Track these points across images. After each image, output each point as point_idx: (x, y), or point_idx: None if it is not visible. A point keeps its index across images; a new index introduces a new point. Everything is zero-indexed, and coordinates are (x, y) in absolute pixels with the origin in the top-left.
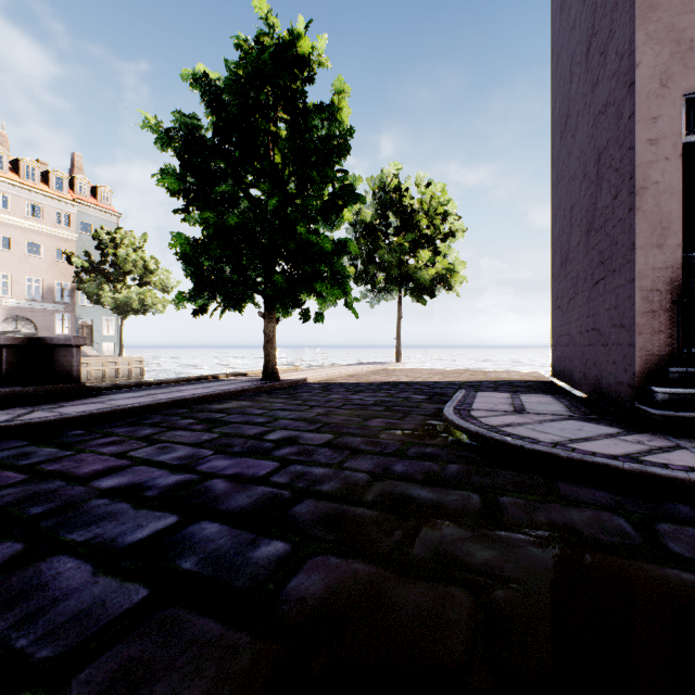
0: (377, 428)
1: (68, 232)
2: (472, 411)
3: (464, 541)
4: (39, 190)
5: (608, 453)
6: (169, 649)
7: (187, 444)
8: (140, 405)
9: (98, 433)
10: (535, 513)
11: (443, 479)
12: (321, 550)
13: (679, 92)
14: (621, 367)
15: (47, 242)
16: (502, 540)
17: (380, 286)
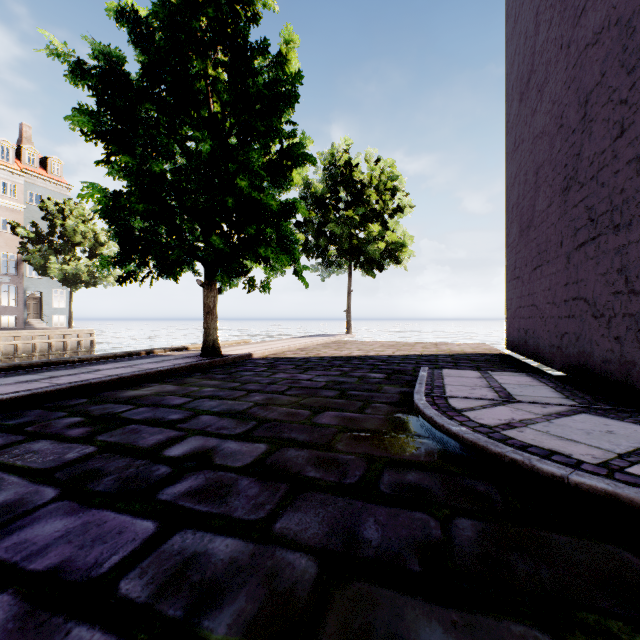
0: (330, 429)
1: (15, 203)
2: (450, 399)
3: None
4: None
5: None
6: None
7: (28, 473)
8: (17, 395)
9: None
10: None
11: (461, 570)
12: None
13: None
14: (633, 343)
15: None
16: None
17: (331, 259)
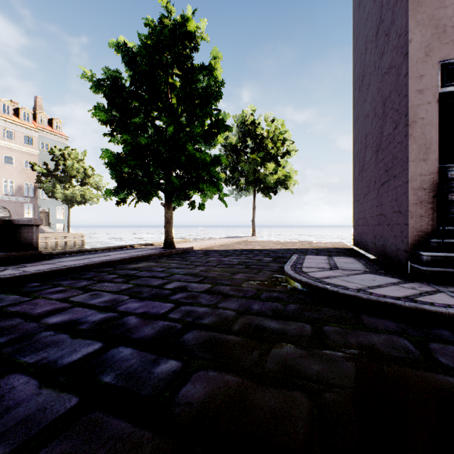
0: (240, 280)
1: (32, 149)
2: (303, 268)
3: (301, 358)
4: (12, 121)
5: (394, 295)
6: (91, 445)
7: (111, 292)
8: (79, 265)
9: (49, 285)
10: (348, 337)
11: (285, 314)
12: (203, 366)
13: (437, 60)
14: (399, 239)
15: (17, 156)
16: (327, 356)
17: (241, 186)
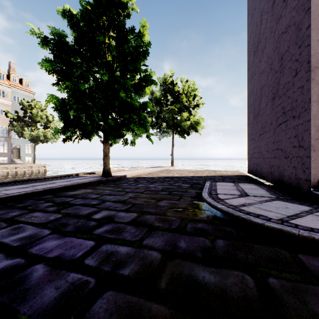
0: (164, 207)
1: (7, 101)
2: (218, 194)
3: None
4: None
5: None
6: None
7: (35, 224)
8: (20, 194)
9: None
10: (308, 300)
11: (217, 256)
12: None
13: None
14: (300, 169)
15: None
16: None
17: (163, 129)
